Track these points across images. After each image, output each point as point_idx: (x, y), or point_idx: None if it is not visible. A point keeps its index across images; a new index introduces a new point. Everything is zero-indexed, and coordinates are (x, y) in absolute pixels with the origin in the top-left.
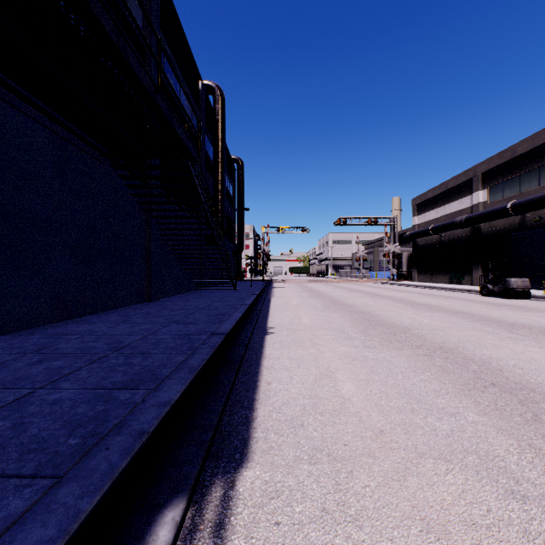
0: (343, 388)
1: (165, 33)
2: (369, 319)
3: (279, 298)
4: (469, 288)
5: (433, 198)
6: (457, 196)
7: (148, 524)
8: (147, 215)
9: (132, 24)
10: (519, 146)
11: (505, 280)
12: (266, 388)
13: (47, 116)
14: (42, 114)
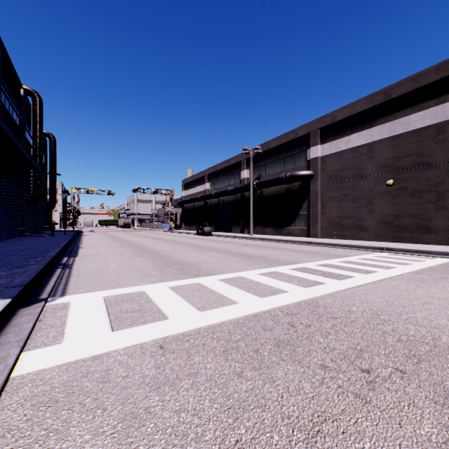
0: (102, 252)
1: (2, 73)
2: (128, 243)
3: (87, 239)
4: None
5: (191, 182)
6: (200, 183)
7: (63, 258)
8: None
9: None
10: (218, 166)
11: (203, 228)
12: (81, 253)
13: None
14: None
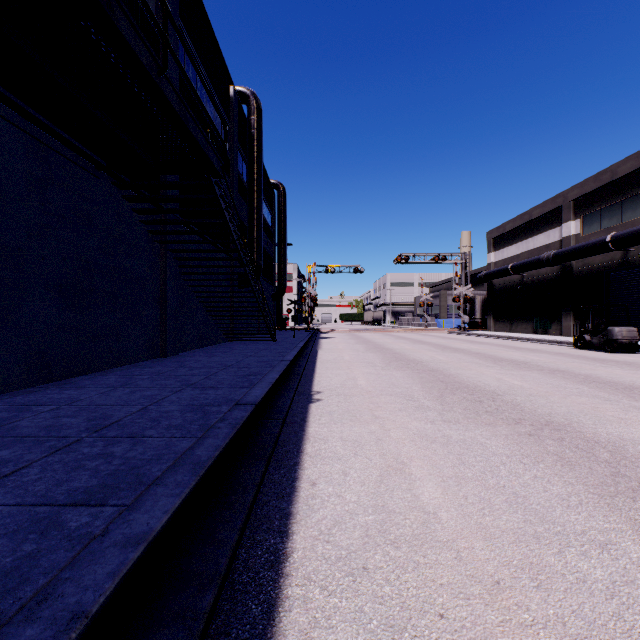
0: (423, 493)
1: (186, 23)
2: (443, 380)
3: (328, 352)
4: (559, 339)
5: (512, 231)
6: (543, 228)
7: None
8: (162, 248)
9: (141, 5)
10: (620, 166)
11: (607, 330)
12: (309, 493)
13: (19, 112)
14: (11, 109)
